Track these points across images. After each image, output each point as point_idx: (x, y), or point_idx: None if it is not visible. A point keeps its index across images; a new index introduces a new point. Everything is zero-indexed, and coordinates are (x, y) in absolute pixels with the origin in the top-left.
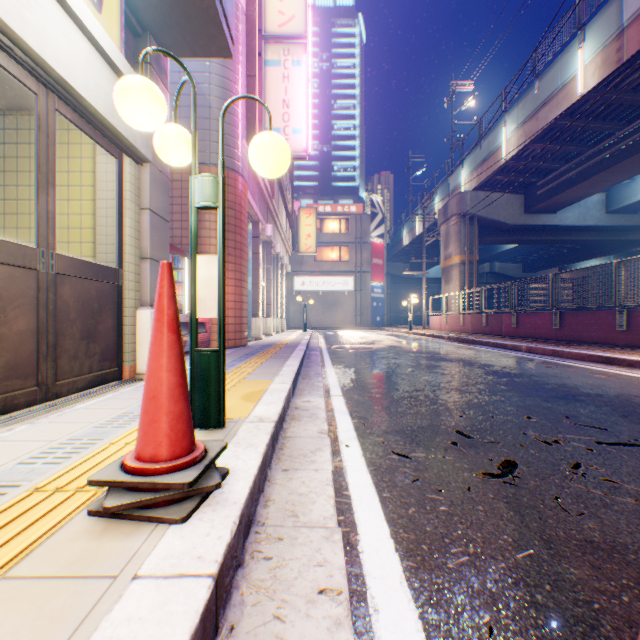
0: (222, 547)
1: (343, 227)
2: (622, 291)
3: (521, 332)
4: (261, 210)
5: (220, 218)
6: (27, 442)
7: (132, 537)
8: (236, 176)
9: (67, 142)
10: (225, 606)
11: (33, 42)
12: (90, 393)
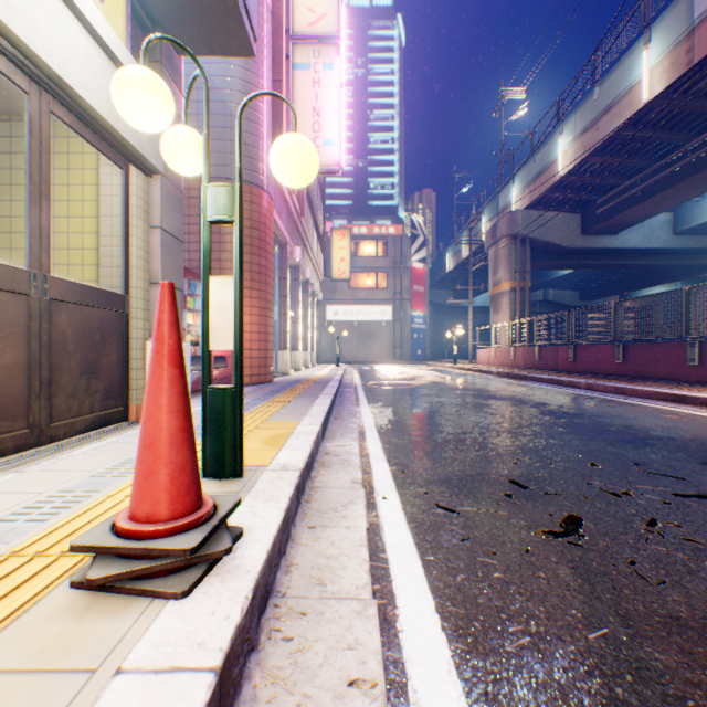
0: (229, 630)
1: (380, 250)
2: (693, 321)
3: (579, 367)
4: (289, 231)
5: (237, 234)
6: (11, 494)
7: (120, 616)
8: (260, 192)
9: (67, 151)
10: (233, 704)
11: (21, 31)
12: (91, 436)
